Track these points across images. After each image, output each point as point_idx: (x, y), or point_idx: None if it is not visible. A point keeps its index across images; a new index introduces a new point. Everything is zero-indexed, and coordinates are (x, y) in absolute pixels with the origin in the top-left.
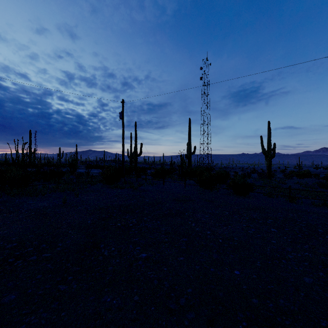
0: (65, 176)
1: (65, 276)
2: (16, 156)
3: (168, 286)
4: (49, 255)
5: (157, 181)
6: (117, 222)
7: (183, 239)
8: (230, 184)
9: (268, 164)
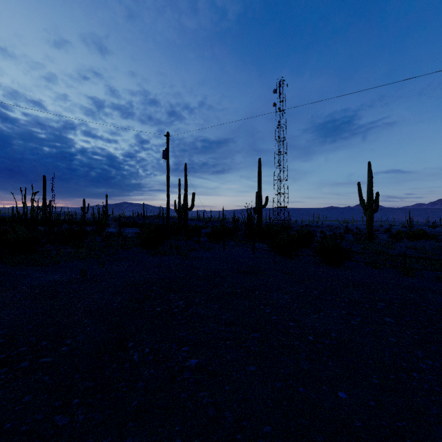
0: (89, 238)
1: (69, 398)
2: (23, 210)
3: (231, 421)
4: (50, 360)
5: (215, 244)
6: (155, 305)
7: (254, 334)
8: (317, 250)
9: (368, 221)
